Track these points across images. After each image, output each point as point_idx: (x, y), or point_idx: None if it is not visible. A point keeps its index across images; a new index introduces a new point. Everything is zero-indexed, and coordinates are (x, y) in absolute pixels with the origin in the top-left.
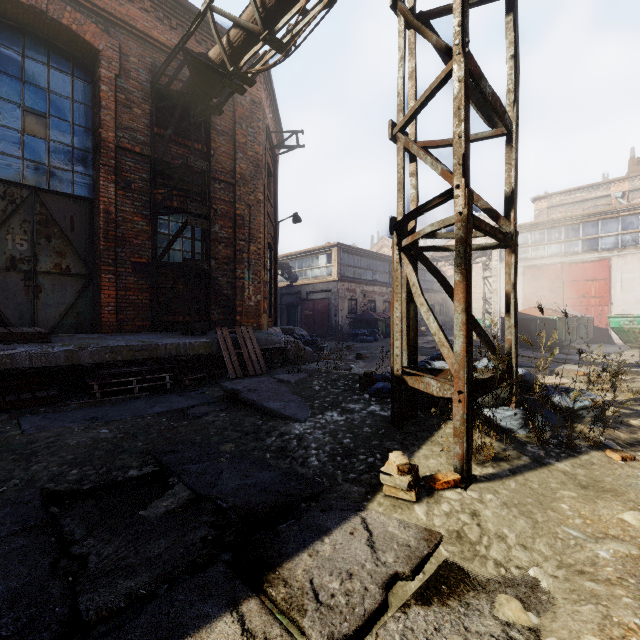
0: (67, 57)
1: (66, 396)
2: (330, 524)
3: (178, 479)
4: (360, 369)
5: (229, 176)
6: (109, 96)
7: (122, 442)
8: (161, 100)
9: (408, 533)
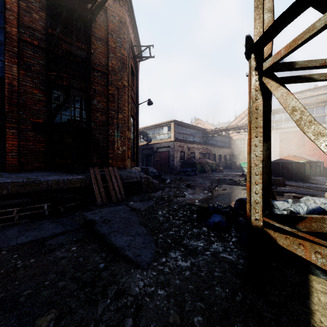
0: None
1: None
2: None
3: None
4: (190, 195)
5: (104, 68)
6: (12, 2)
7: None
8: (53, 9)
9: None
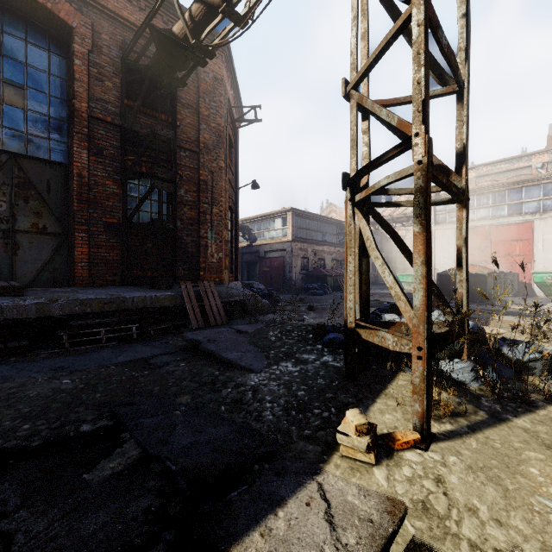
0: (44, 34)
1: (37, 346)
2: (284, 492)
3: (130, 435)
4: (312, 320)
5: (193, 145)
6: (82, 70)
7: (81, 393)
8: (130, 74)
9: (369, 503)
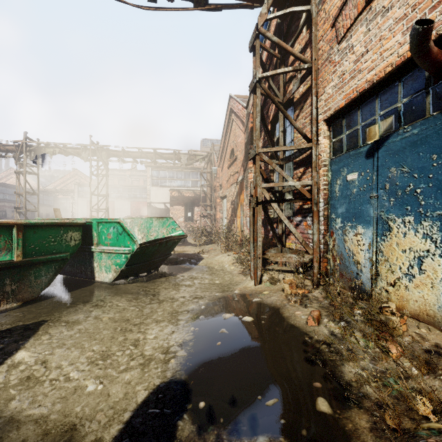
0: None
1: None
2: None
3: None
4: None
5: None
6: None
7: None
8: None
9: None
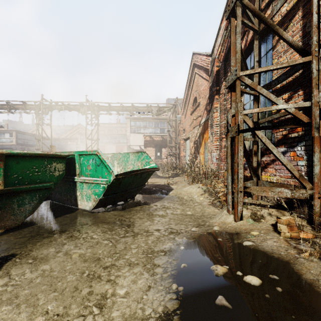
0: None
1: None
2: None
3: None
4: None
5: None
6: None
7: None
8: None
9: None
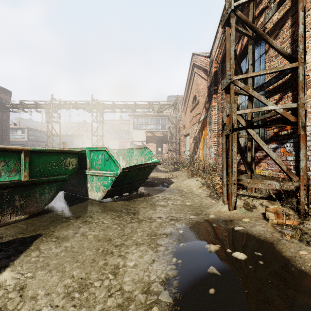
0: None
1: None
2: None
3: None
4: None
5: (0, 120)
6: None
7: None
8: None
9: None
